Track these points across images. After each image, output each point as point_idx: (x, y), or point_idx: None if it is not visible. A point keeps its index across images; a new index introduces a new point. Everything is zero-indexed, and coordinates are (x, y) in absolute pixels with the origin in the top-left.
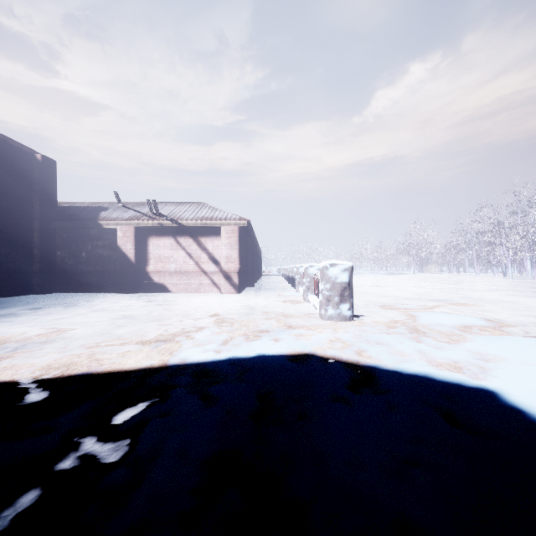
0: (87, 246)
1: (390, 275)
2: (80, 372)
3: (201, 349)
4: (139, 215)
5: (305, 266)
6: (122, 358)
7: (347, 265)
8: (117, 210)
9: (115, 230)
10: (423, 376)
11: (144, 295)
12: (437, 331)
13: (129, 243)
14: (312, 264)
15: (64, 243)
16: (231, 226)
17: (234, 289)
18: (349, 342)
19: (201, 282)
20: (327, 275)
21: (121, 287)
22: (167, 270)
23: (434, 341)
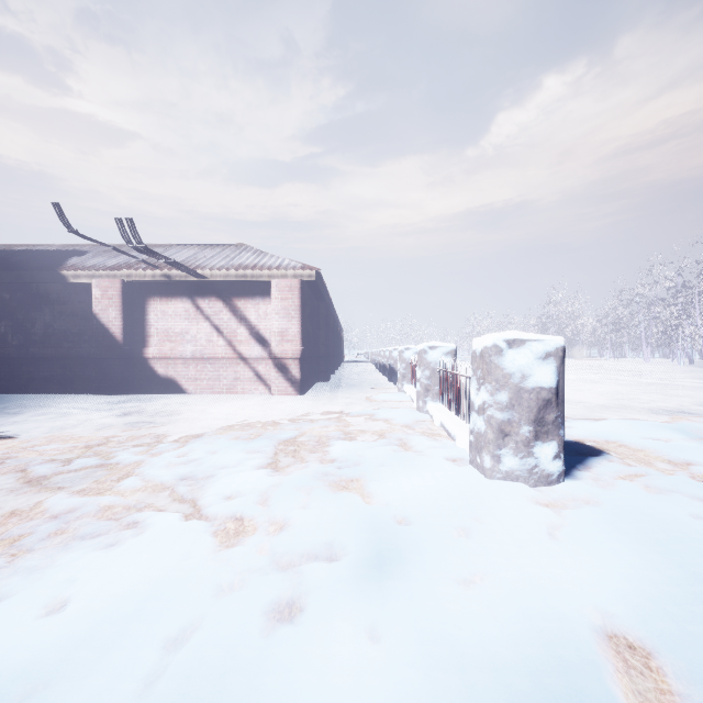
0: (44, 314)
1: None
2: None
3: None
4: (133, 262)
5: (420, 348)
6: None
7: (553, 344)
8: (100, 255)
9: (91, 287)
10: None
11: (137, 397)
12: None
13: (112, 308)
14: (435, 343)
15: (5, 309)
16: (288, 279)
17: (292, 387)
18: (690, 667)
19: (237, 375)
20: (499, 370)
21: (99, 384)
22: (179, 356)
23: None
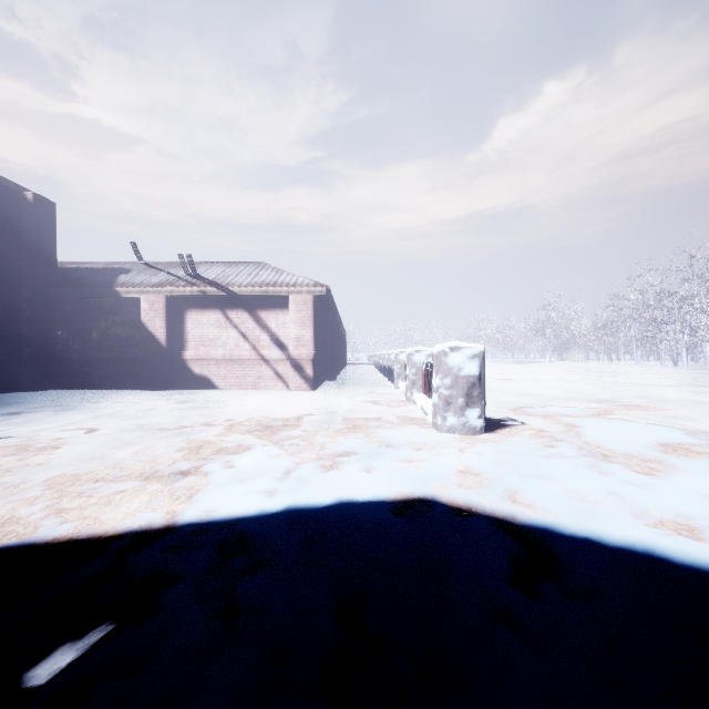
0: (99, 323)
1: (520, 365)
2: (16, 540)
3: (243, 490)
4: (173, 280)
5: (408, 352)
6: (105, 507)
7: (477, 350)
8: (143, 273)
9: (138, 301)
10: (646, 554)
11: (179, 392)
12: (623, 453)
13: (158, 318)
14: (419, 348)
15: (67, 319)
16: (303, 295)
17: (306, 384)
18: (489, 476)
19: (260, 374)
20: (445, 365)
21: (147, 381)
22: (212, 358)
23: (628, 473)
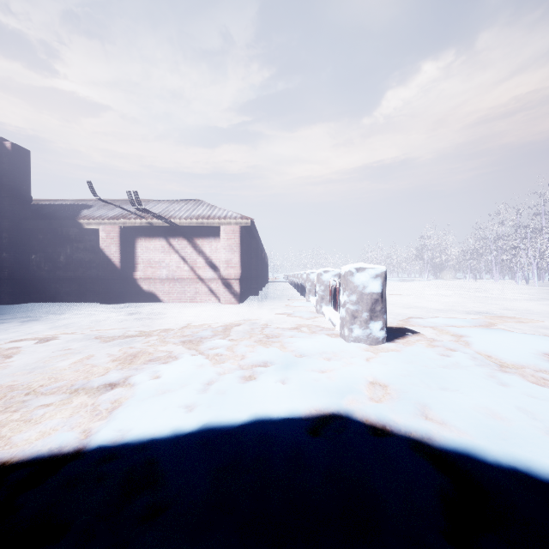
0: (66, 249)
1: (404, 282)
2: None
3: (163, 404)
4: (126, 213)
5: (318, 272)
6: (25, 424)
7: (380, 270)
8: (102, 208)
9: (98, 231)
10: None
11: (130, 305)
12: (514, 363)
13: (113, 245)
14: (327, 269)
15: (40, 245)
16: (231, 226)
17: (234, 298)
18: (397, 388)
19: (197, 290)
20: (352, 284)
21: (104, 296)
22: (157, 277)
23: (526, 385)
